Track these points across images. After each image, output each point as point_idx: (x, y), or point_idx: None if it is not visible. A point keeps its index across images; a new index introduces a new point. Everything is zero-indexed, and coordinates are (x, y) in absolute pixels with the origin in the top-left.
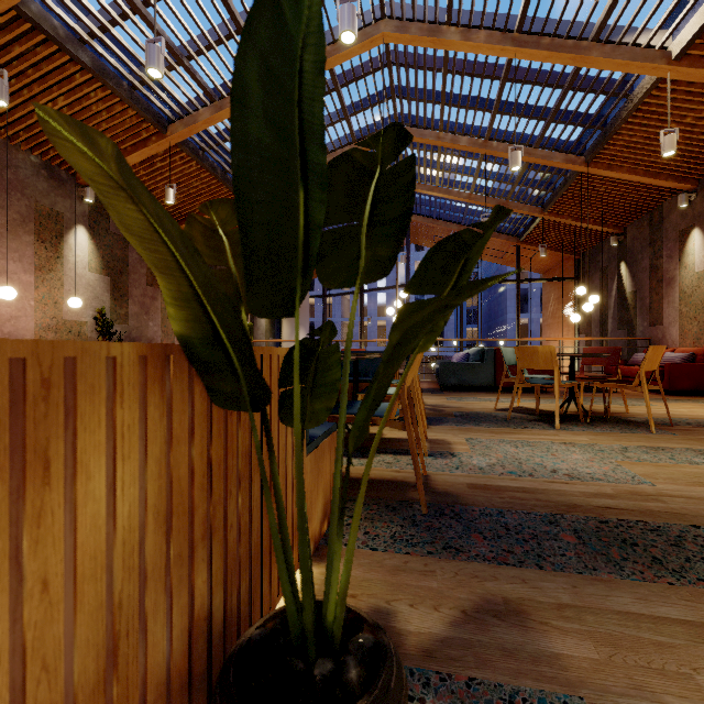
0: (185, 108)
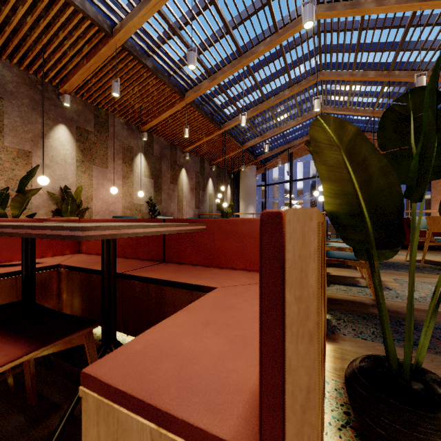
0: (195, 82)
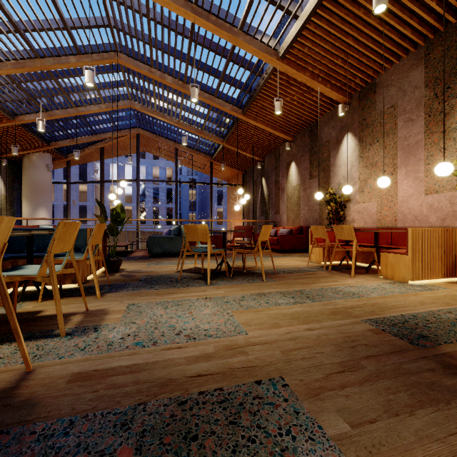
0: None
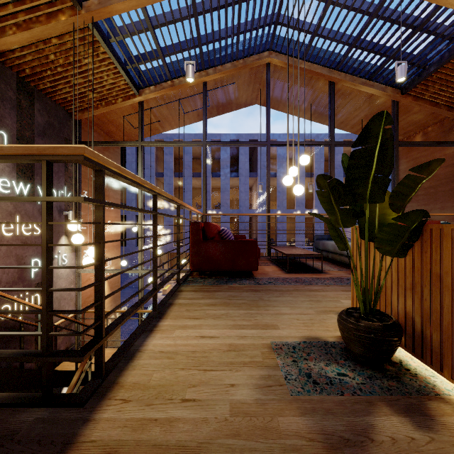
0: None
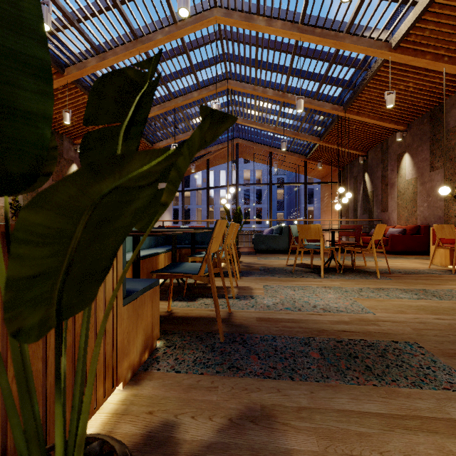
0: (77, 56)
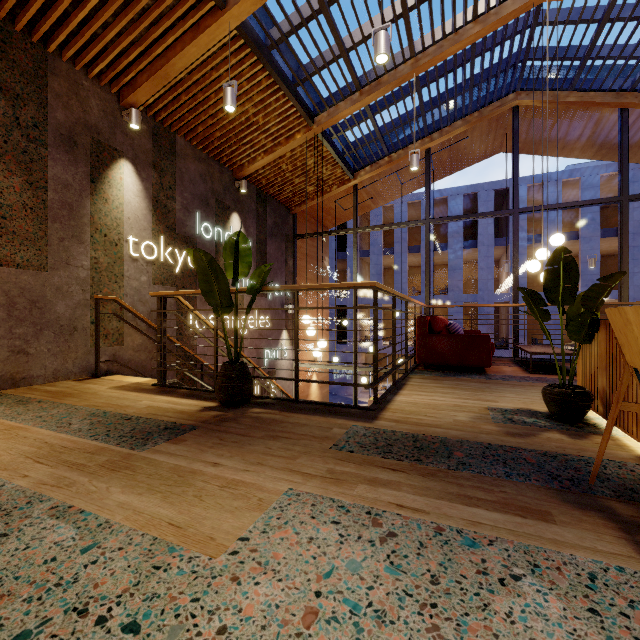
0: None
